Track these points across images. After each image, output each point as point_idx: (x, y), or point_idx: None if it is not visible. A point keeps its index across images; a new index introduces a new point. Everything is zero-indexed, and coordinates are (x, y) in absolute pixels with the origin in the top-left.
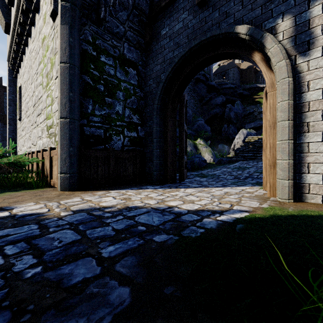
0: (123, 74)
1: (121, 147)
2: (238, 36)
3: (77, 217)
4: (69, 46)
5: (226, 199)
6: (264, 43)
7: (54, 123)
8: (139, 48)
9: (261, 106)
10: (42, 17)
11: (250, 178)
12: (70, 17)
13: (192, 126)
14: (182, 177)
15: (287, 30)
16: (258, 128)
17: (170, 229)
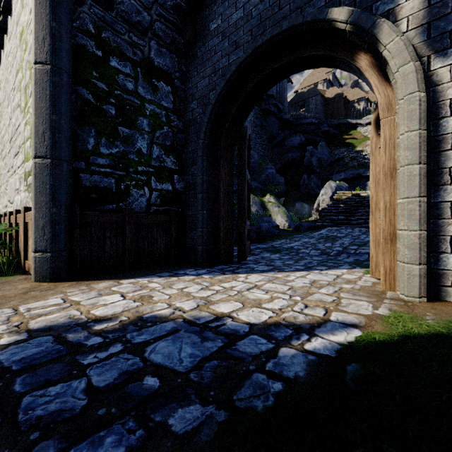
0: (149, 91)
1: (145, 207)
2: (334, 25)
3: (28, 349)
4: (51, 35)
5: (315, 297)
6: (377, 35)
7: None
8: (175, 51)
9: (353, 149)
10: None
11: (345, 254)
12: None
13: (258, 177)
14: (243, 254)
15: (414, 14)
16: (350, 180)
17: (211, 384)
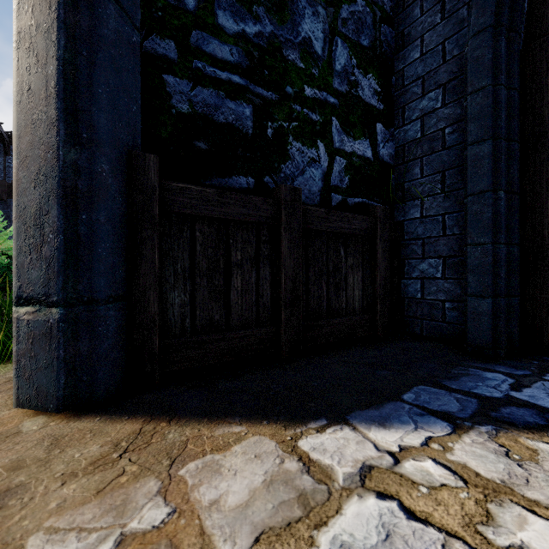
0: None
1: (319, 193)
2: None
3: None
4: None
5: None
6: None
7: None
8: None
9: None
10: None
11: None
12: None
13: None
14: None
15: None
16: None
17: None
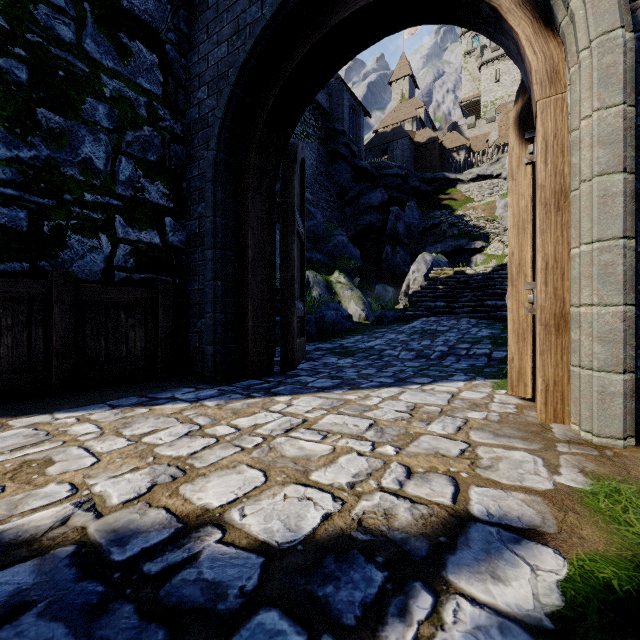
0: (110, 53)
1: (102, 272)
2: None
3: None
4: None
5: (423, 444)
6: None
7: None
8: None
9: (453, 213)
10: None
11: (453, 357)
12: None
13: (322, 247)
14: (291, 358)
15: None
16: (450, 254)
17: None
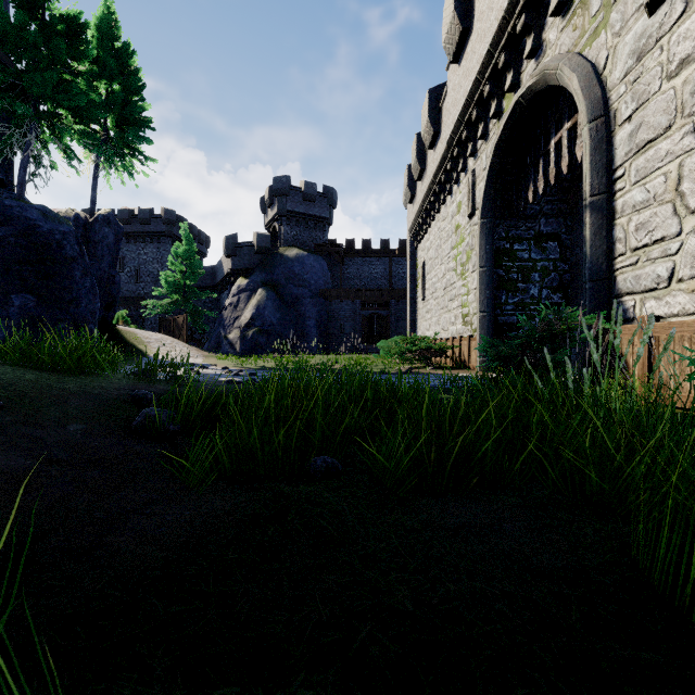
0: (539, 253)
1: None
2: None
3: None
4: (486, 253)
5: None
6: None
7: (470, 312)
8: (560, 216)
9: None
10: (455, 203)
11: None
12: (487, 230)
13: None
14: None
15: None
16: None
17: None
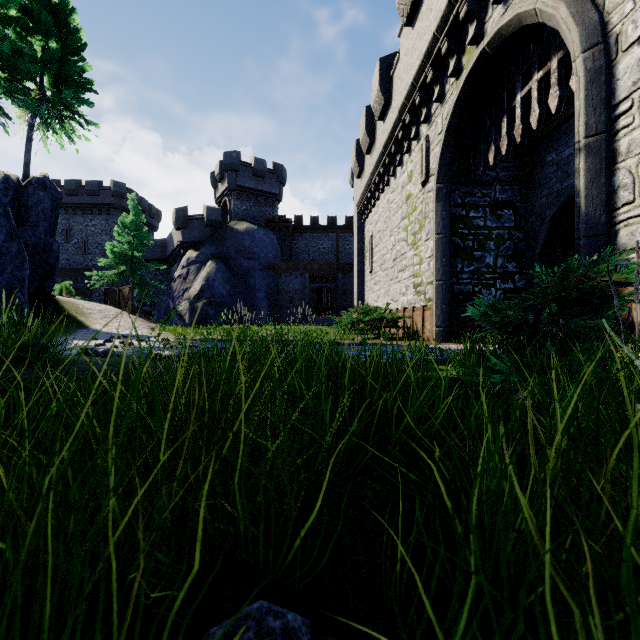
0: (494, 221)
1: (492, 302)
2: None
3: (459, 349)
4: (442, 219)
5: None
6: None
7: (424, 282)
8: (515, 183)
9: None
10: (406, 173)
11: None
12: (443, 195)
13: None
14: None
15: None
16: None
17: None
